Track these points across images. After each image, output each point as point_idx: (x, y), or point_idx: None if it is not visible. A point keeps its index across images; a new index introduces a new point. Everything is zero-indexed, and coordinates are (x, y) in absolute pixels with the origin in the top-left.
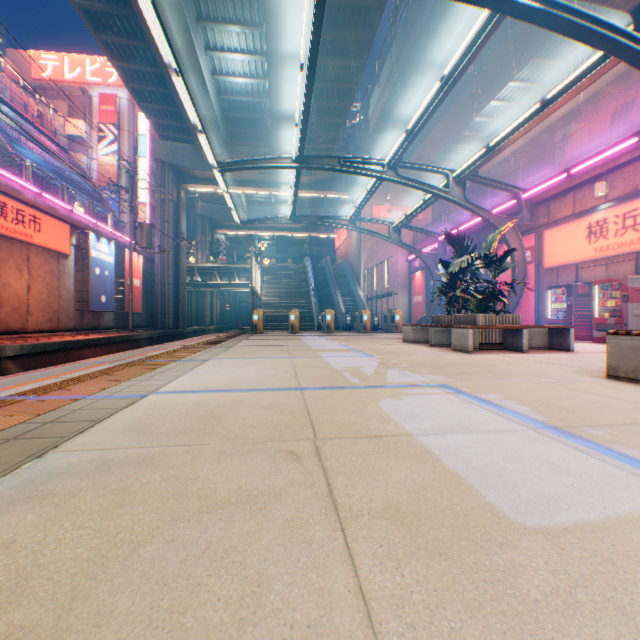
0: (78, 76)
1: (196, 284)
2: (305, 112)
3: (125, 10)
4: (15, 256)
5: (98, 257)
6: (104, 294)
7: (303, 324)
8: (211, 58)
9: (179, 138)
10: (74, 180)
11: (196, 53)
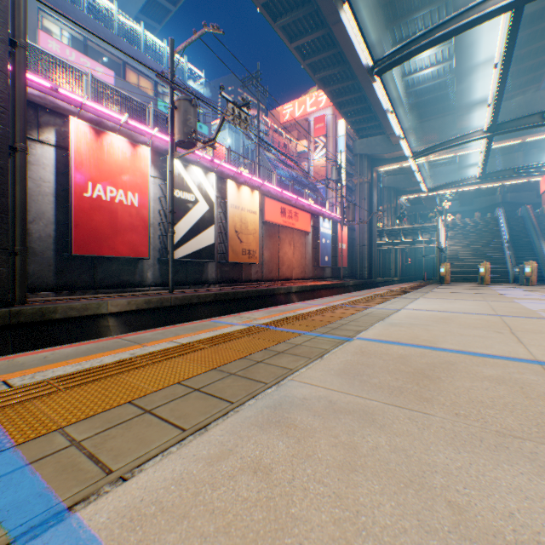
0: (302, 112)
1: (382, 244)
2: (497, 94)
3: (342, 67)
4: (287, 237)
5: (323, 232)
6: (326, 255)
7: (493, 276)
8: (400, 67)
9: (371, 134)
10: (302, 182)
11: (390, 71)
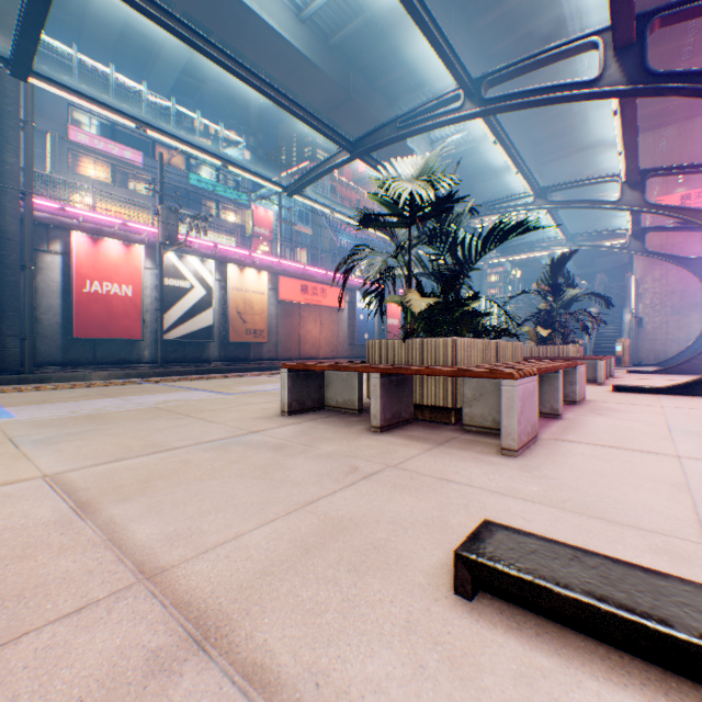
0: None
1: None
2: None
3: None
4: (312, 314)
5: (361, 307)
6: (366, 333)
7: None
8: (425, 134)
9: None
10: (374, 245)
11: (405, 145)
